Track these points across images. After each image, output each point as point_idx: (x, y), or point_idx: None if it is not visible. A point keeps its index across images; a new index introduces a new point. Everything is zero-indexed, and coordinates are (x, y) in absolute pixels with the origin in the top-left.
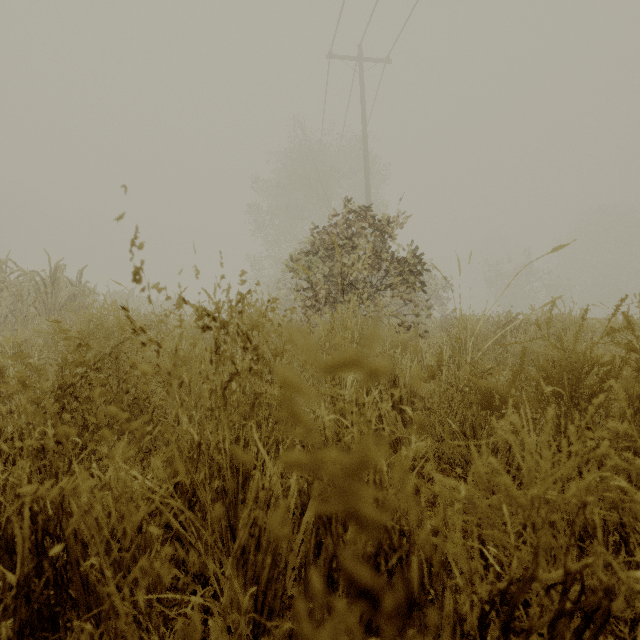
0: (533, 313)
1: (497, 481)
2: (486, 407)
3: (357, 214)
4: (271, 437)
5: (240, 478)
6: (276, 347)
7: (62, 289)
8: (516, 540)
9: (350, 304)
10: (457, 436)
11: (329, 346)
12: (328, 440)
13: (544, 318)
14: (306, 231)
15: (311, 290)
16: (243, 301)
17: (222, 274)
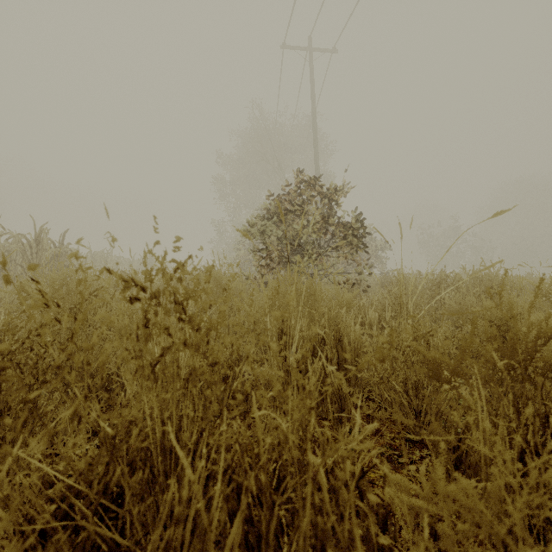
0: (461, 271)
1: (465, 502)
2: (434, 378)
3: (307, 184)
4: (205, 418)
5: (172, 460)
6: (210, 320)
7: (46, 250)
8: (470, 529)
9: (300, 263)
10: (400, 396)
11: (278, 305)
12: (259, 441)
13: (474, 277)
14: (263, 199)
15: (266, 251)
16: (183, 267)
17: (156, 240)
